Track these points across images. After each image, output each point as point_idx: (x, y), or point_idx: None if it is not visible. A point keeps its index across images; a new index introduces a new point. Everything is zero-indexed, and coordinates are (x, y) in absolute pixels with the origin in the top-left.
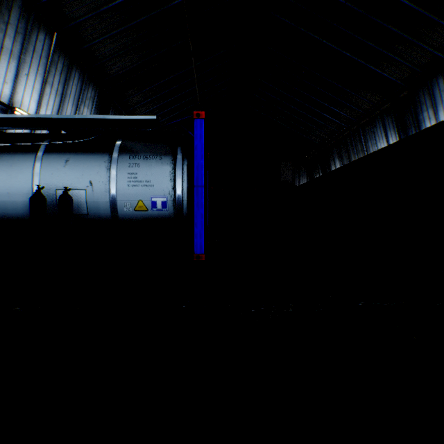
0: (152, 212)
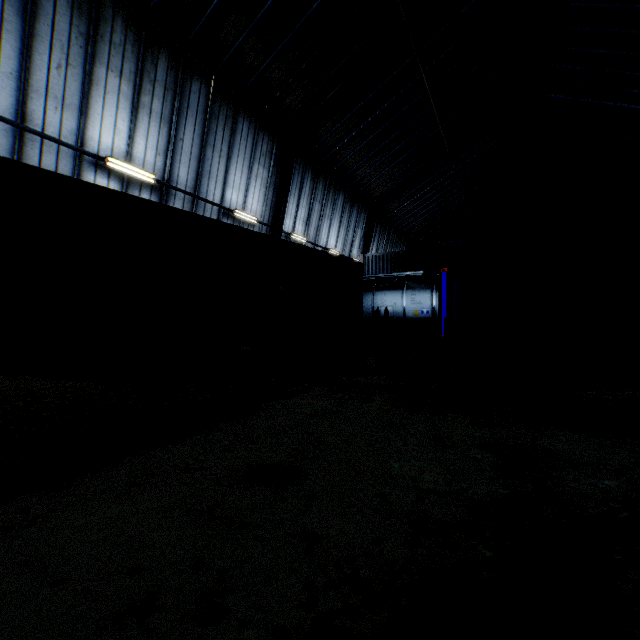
0: (421, 316)
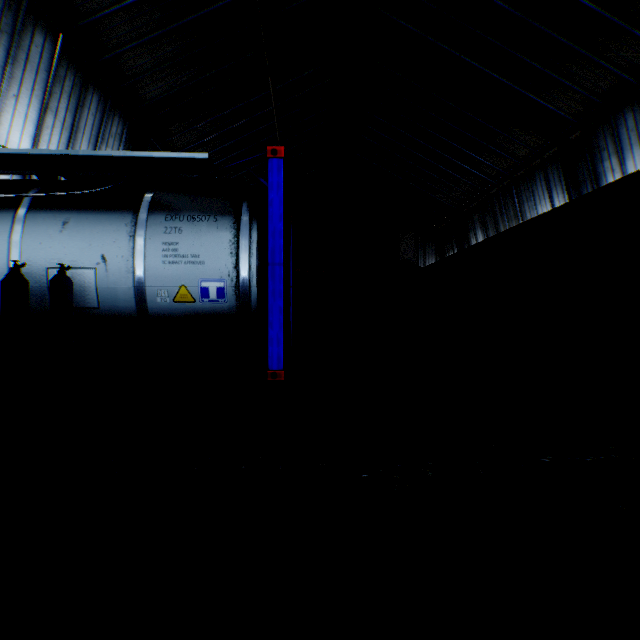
0: (202, 305)
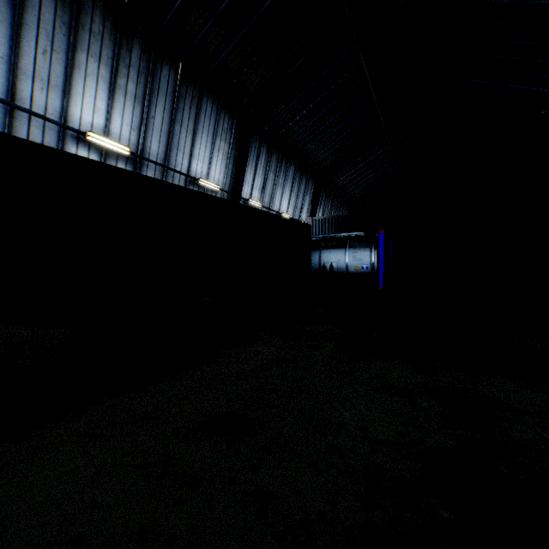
0: (362, 271)
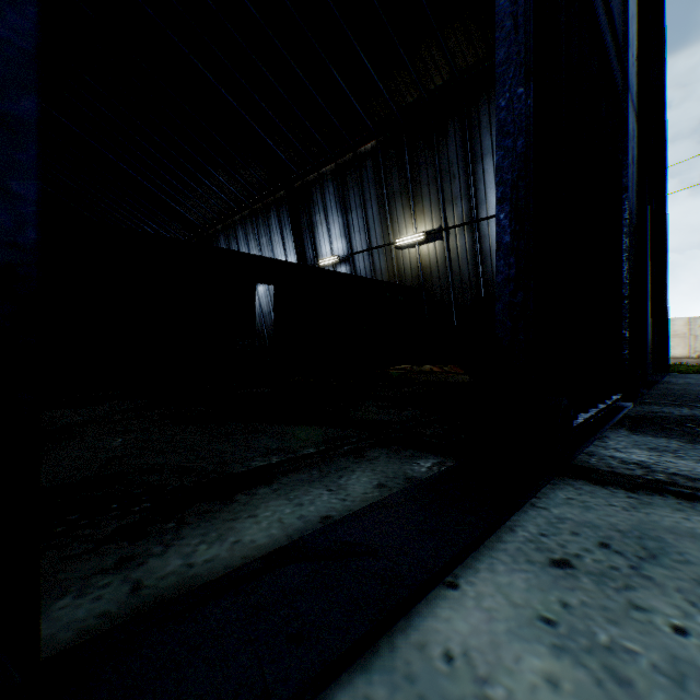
0: None
